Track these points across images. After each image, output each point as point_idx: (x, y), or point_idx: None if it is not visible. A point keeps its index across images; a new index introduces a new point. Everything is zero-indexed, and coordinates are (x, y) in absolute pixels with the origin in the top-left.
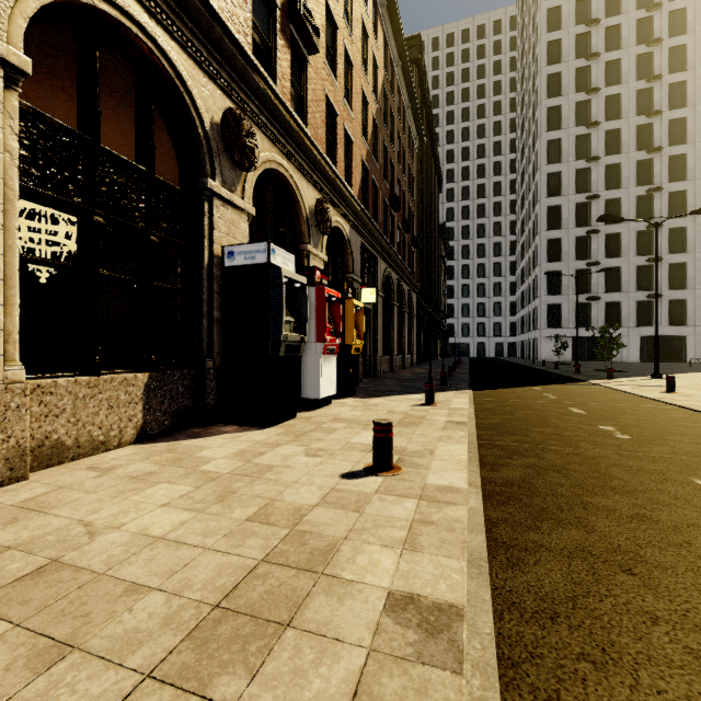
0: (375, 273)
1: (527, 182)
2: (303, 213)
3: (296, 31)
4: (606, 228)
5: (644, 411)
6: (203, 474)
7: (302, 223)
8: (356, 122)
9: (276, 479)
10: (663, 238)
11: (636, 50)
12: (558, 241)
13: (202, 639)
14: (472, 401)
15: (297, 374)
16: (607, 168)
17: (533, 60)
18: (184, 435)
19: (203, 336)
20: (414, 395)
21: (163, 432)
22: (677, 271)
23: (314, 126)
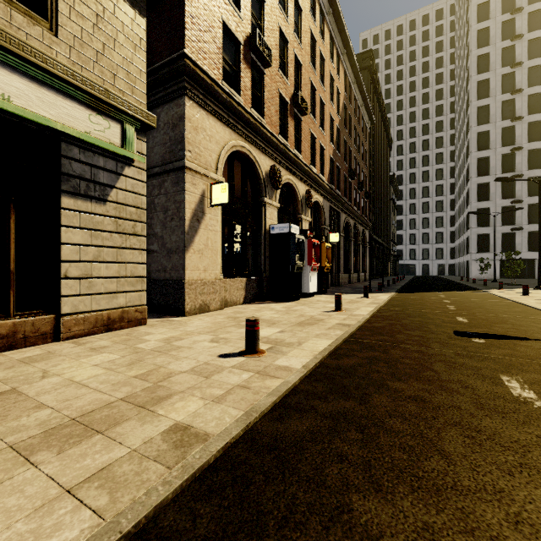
0: (338, 222)
1: (462, 138)
2: (299, 199)
3: (296, 109)
4: (529, 172)
5: (486, 302)
6: (276, 310)
7: (299, 204)
8: (326, 136)
9: (301, 311)
10: None
11: None
12: (486, 185)
13: (299, 324)
14: (390, 297)
15: (300, 280)
16: (530, 124)
17: (467, 43)
18: (258, 303)
19: (262, 263)
20: (359, 294)
21: (250, 301)
22: None
23: (304, 151)
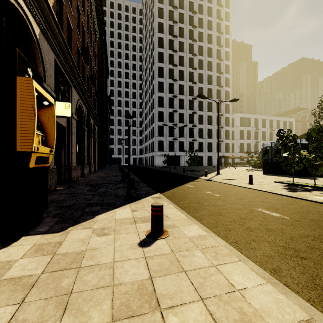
0: (69, 98)
1: (148, 84)
2: None
3: None
4: (179, 110)
5: (295, 205)
6: None
7: None
8: None
9: None
10: (196, 118)
11: (189, 41)
12: (162, 113)
13: None
14: (187, 213)
15: None
16: (179, 85)
17: (151, 29)
18: None
19: None
20: (121, 211)
21: None
22: (200, 131)
23: None
